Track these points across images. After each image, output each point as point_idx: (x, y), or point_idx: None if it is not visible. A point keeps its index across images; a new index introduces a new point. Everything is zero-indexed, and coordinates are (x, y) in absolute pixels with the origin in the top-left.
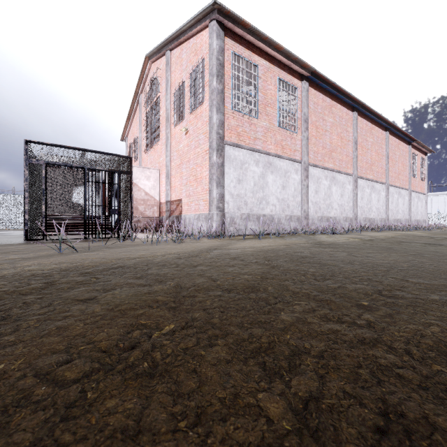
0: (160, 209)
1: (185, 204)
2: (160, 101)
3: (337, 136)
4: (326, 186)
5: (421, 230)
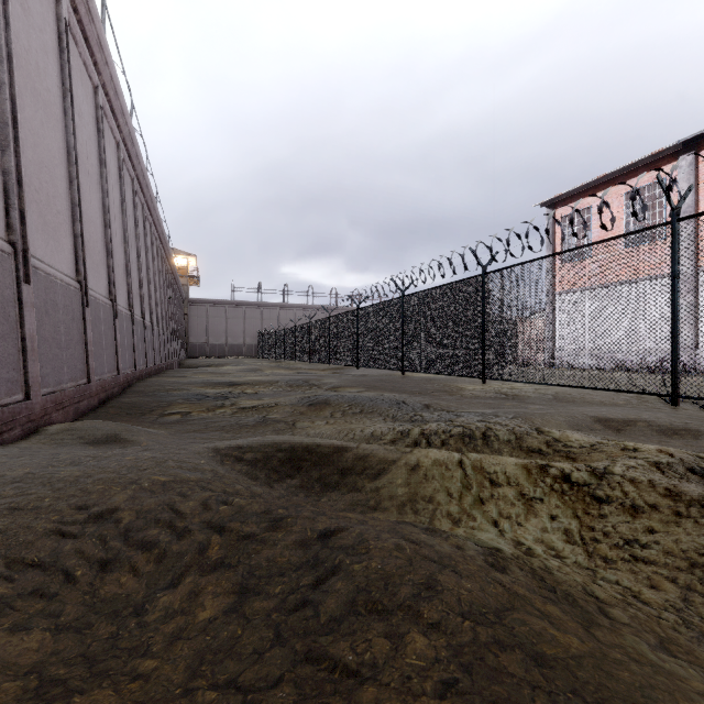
0: None
1: None
2: None
3: None
4: None
5: None
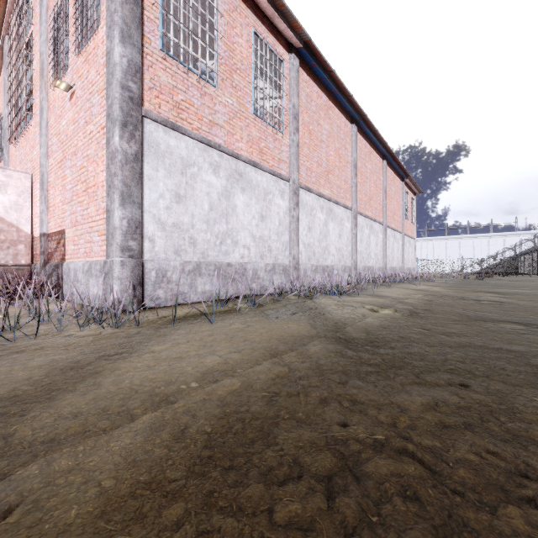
0: (33, 249)
1: (69, 241)
2: (34, 42)
3: (335, 152)
4: (322, 222)
5: (422, 282)
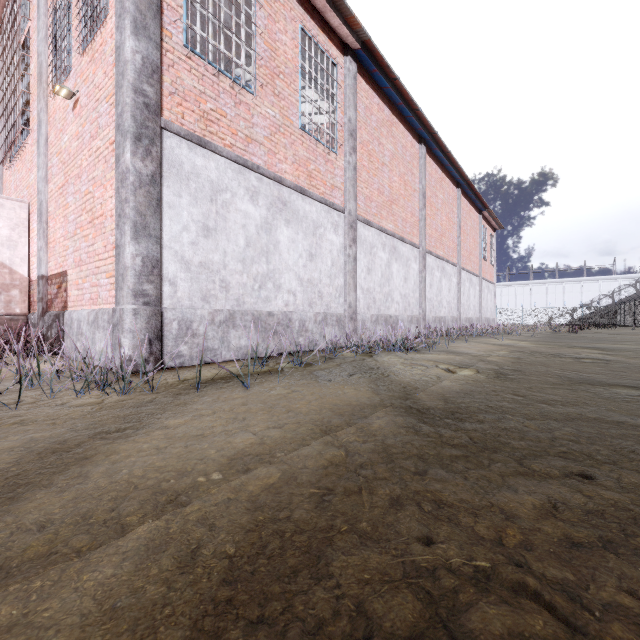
0: (30, 295)
1: (72, 285)
2: (31, 41)
3: (400, 178)
4: (384, 262)
5: (504, 335)
